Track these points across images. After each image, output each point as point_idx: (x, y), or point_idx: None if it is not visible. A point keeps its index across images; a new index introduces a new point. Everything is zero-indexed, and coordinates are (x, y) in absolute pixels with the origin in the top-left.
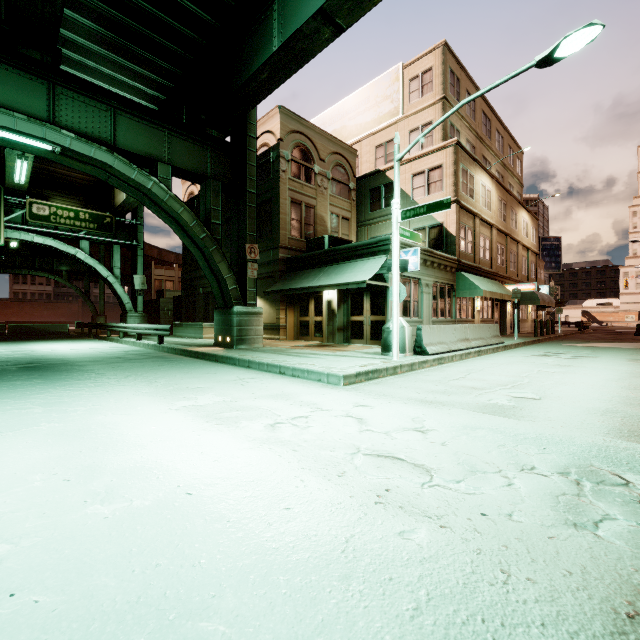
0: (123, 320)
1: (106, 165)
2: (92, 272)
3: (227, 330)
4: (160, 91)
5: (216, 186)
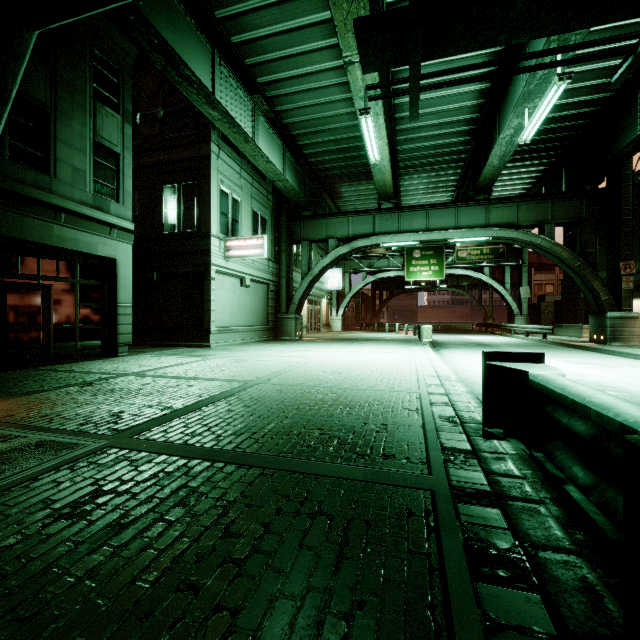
0: (511, 322)
1: (513, 238)
2: (483, 284)
3: (600, 330)
4: (544, 166)
5: (590, 225)
